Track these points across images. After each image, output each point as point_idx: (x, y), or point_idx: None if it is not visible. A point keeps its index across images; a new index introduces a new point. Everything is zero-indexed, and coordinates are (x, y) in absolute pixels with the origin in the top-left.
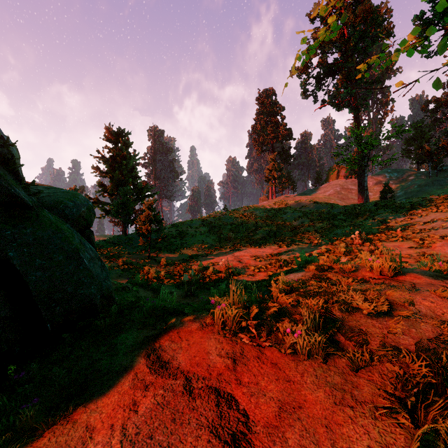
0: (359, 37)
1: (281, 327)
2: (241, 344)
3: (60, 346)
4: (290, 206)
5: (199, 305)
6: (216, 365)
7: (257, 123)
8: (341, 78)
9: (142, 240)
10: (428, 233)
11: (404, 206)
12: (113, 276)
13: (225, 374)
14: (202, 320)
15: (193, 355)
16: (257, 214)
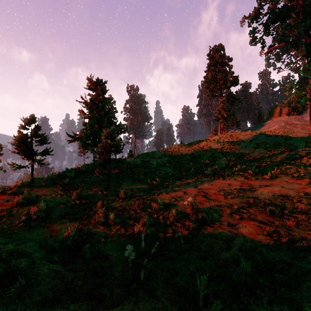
0: None
1: None
2: None
3: None
4: (240, 139)
5: None
6: None
7: (208, 74)
8: (295, 16)
9: (99, 171)
10: None
11: None
12: (53, 217)
13: None
14: None
15: None
16: (212, 146)
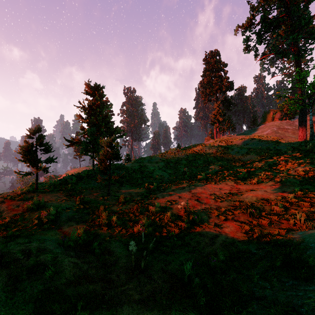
0: None
1: None
2: None
3: None
4: (234, 143)
5: None
6: None
7: (204, 78)
8: (285, 28)
9: (100, 177)
10: None
11: None
12: (61, 221)
13: None
14: None
15: None
16: (207, 151)
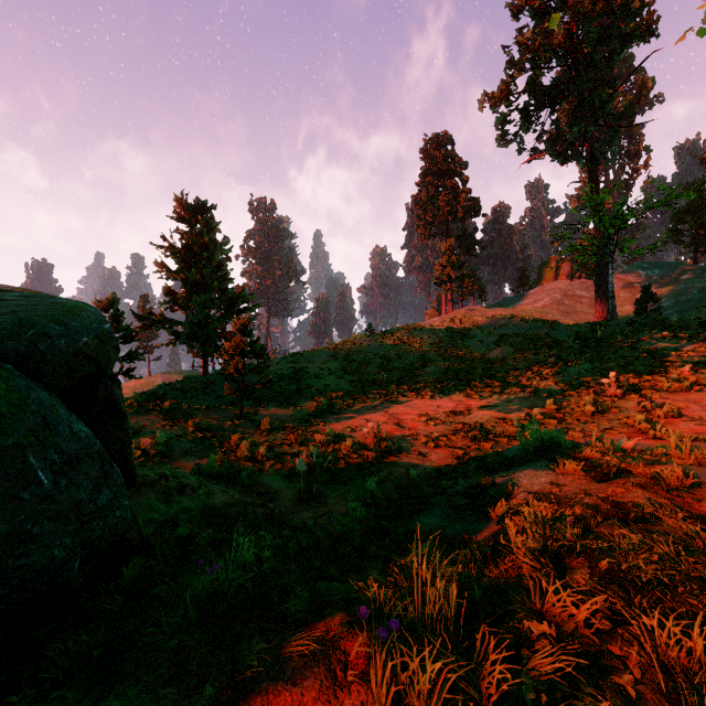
0: (598, 38)
1: None
2: None
3: None
4: (478, 325)
5: (327, 536)
6: None
7: (422, 190)
8: (568, 108)
9: (228, 387)
10: None
11: (687, 326)
12: (175, 454)
13: None
14: (334, 654)
15: None
16: (425, 339)
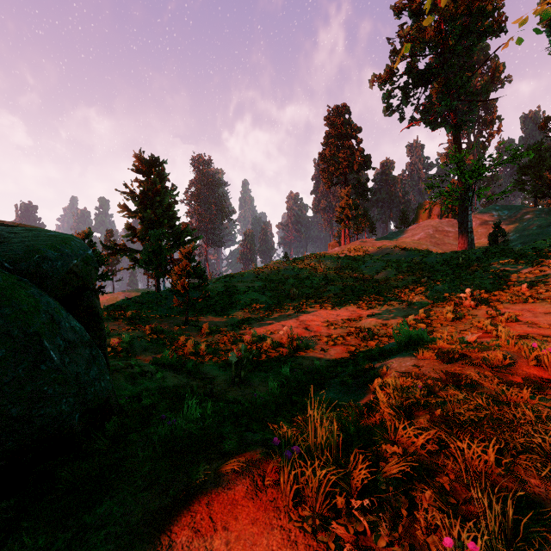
0: (461, 33)
1: (415, 505)
2: (337, 549)
3: None
4: (369, 253)
5: (252, 406)
6: None
7: (326, 149)
8: (437, 87)
9: (177, 300)
10: None
11: (526, 254)
12: (136, 351)
13: None
14: (256, 471)
15: None
16: (328, 264)
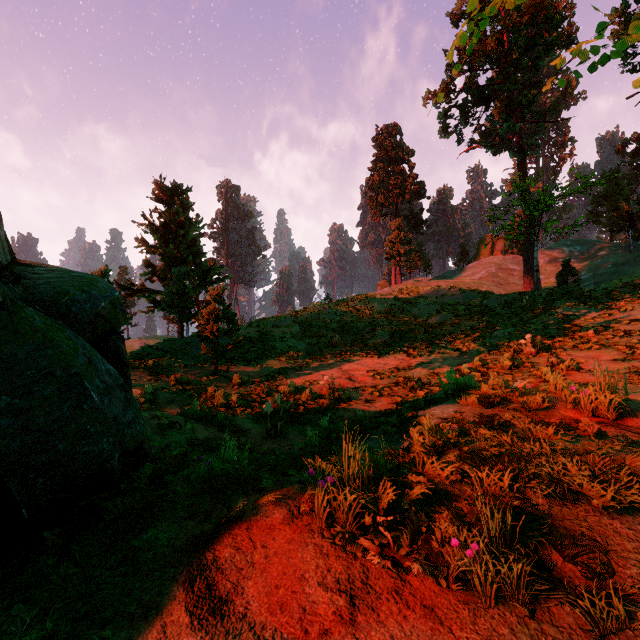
0: (526, 45)
1: (436, 524)
2: (364, 559)
3: (44, 547)
4: (422, 294)
5: (289, 456)
6: (317, 610)
7: (374, 175)
8: (499, 106)
9: (205, 347)
10: (637, 337)
11: (596, 296)
12: (160, 403)
13: (335, 634)
14: (292, 503)
15: (274, 585)
16: (375, 307)
